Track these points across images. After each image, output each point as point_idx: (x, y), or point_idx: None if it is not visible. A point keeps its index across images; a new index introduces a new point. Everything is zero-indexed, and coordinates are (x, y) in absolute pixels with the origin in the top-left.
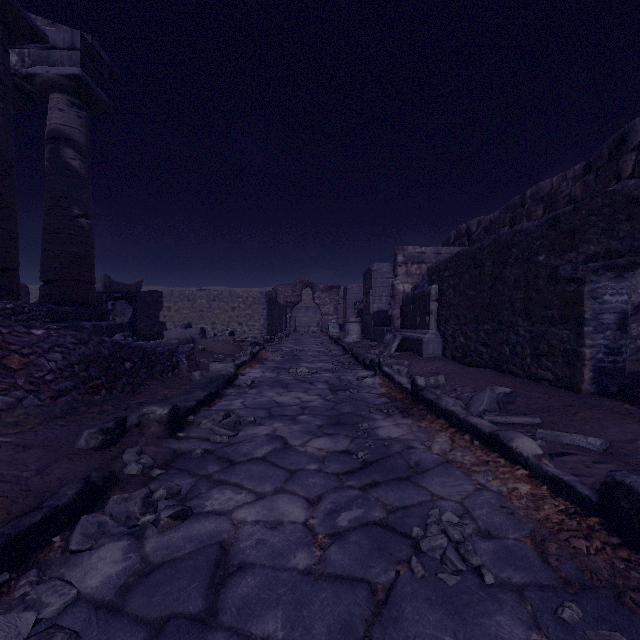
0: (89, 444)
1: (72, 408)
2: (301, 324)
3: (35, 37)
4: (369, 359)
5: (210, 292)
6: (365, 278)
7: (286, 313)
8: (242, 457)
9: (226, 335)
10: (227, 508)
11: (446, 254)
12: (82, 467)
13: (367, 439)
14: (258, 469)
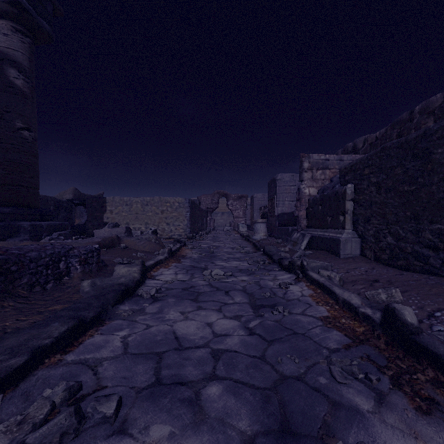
0: None
1: None
2: (218, 224)
3: None
4: (287, 260)
5: (144, 198)
6: (270, 187)
7: (207, 216)
8: None
9: (149, 234)
10: None
11: (348, 161)
12: None
13: None
14: None
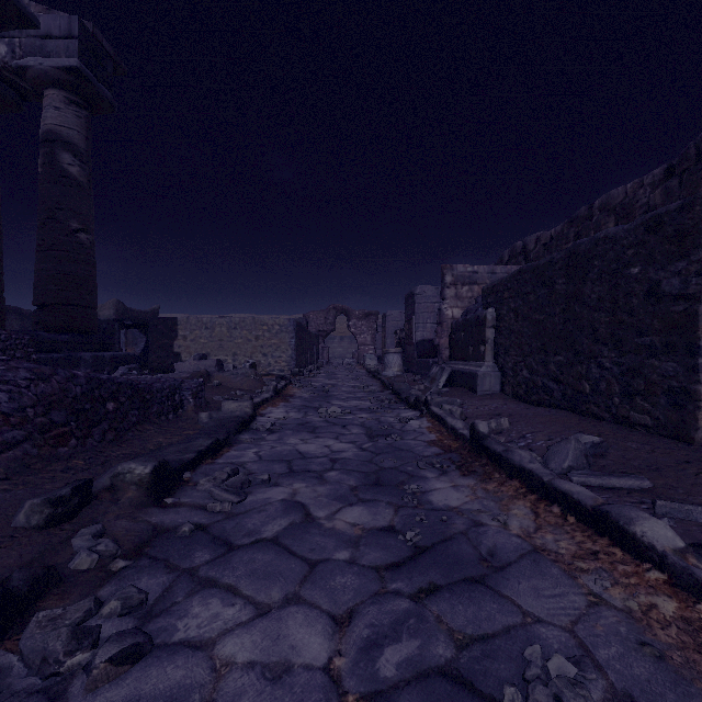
0: (30, 521)
1: (23, 465)
2: (335, 355)
3: (23, 20)
4: (414, 397)
5: (231, 319)
6: (407, 303)
7: (318, 343)
8: (245, 537)
9: (246, 368)
10: (209, 634)
11: (502, 274)
12: (9, 559)
13: (417, 509)
14: (265, 559)
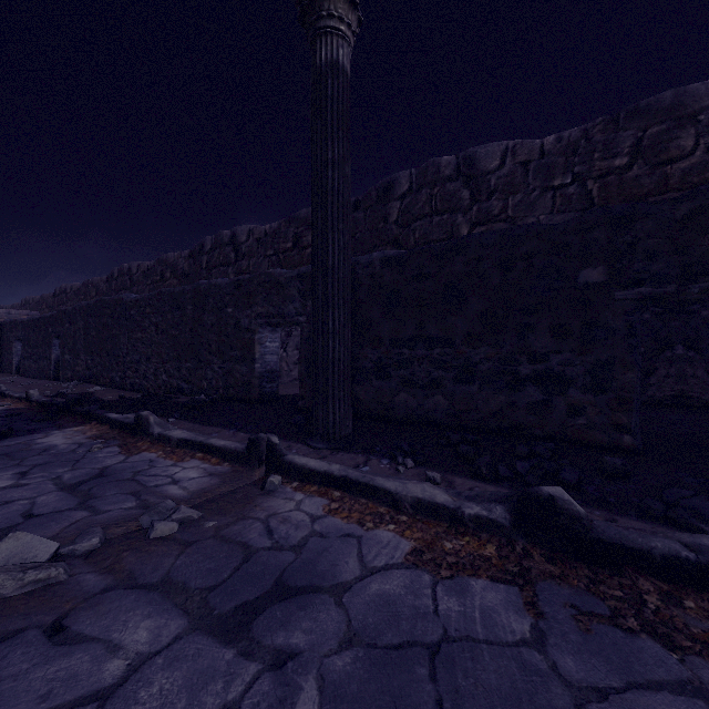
0: None
1: None
2: None
3: None
4: None
5: None
6: None
7: None
8: None
9: None
10: None
11: (17, 314)
12: None
13: None
14: None
